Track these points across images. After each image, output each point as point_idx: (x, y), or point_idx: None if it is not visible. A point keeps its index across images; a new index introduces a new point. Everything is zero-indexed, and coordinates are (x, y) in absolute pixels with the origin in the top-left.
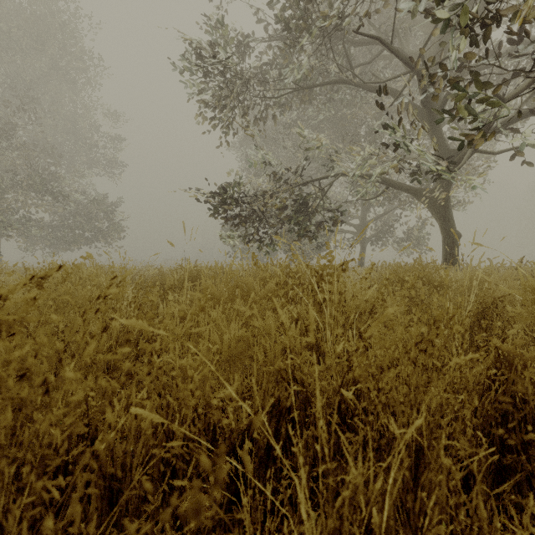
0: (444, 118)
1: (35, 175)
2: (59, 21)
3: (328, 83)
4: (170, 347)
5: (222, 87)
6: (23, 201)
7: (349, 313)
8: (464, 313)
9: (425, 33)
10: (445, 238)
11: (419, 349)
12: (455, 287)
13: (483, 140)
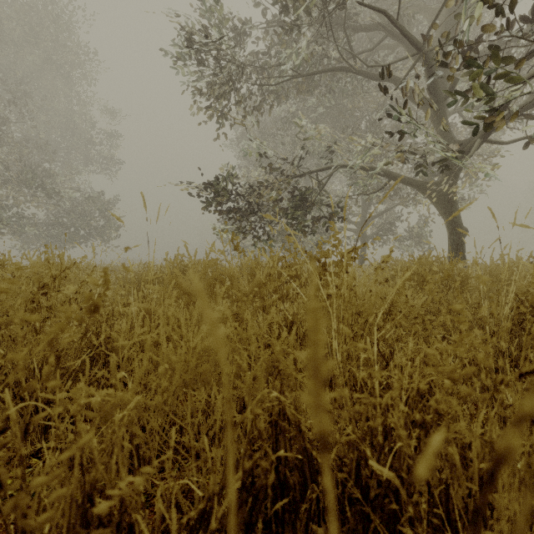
0: (456, 98)
1: (27, 170)
2: (53, 14)
3: (328, 70)
4: (112, 362)
5: (217, 74)
6: (15, 198)
7: (368, 315)
8: (501, 314)
9: (428, 22)
10: (451, 234)
11: (526, 388)
12: (474, 284)
13: (502, 120)
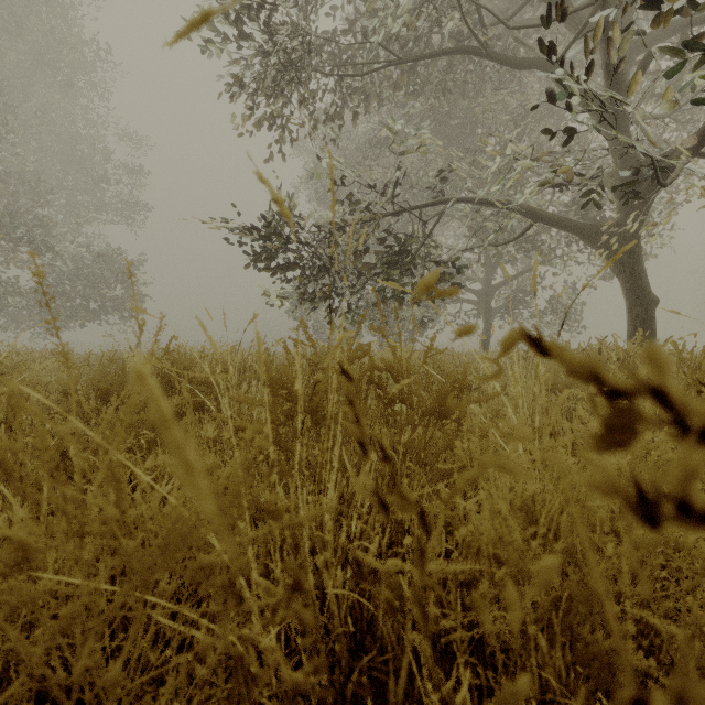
0: (696, 44)
1: (4, 216)
2: None
3: (442, 49)
4: None
5: (267, 51)
6: None
7: None
8: None
9: None
10: (632, 305)
11: None
12: None
13: None
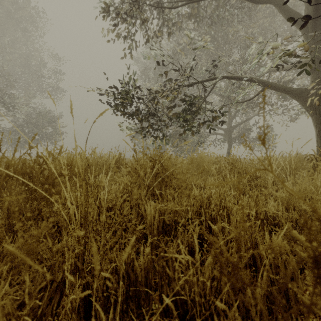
0: None
1: None
2: None
3: None
4: None
5: None
6: None
7: None
8: None
9: None
10: (320, 132)
11: None
12: None
13: None
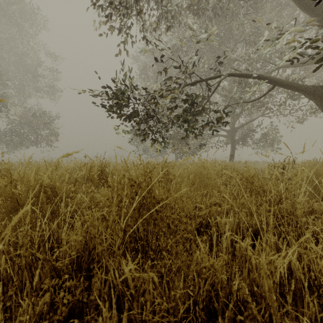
0: None
1: None
2: None
3: None
4: None
5: None
6: None
7: None
8: None
9: None
10: None
11: None
12: None
13: None
